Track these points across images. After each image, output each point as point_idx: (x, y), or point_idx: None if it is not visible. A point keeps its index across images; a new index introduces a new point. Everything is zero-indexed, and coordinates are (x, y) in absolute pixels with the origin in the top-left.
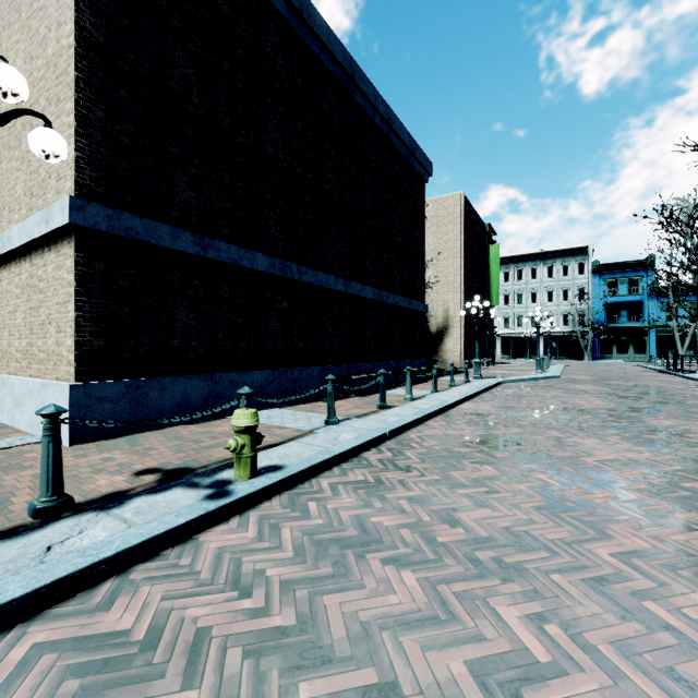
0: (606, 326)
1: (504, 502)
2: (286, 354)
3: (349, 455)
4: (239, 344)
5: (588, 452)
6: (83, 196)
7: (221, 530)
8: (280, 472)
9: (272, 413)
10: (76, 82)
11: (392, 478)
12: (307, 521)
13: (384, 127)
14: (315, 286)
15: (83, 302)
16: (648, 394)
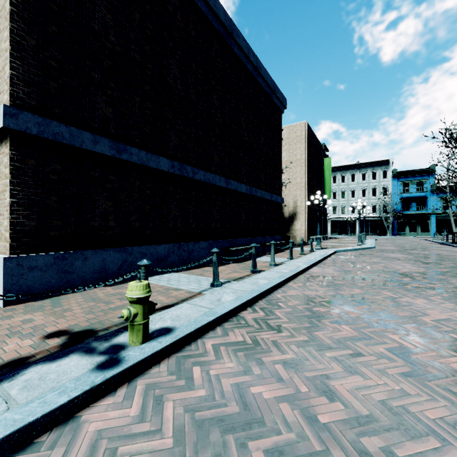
0: (402, 213)
1: (370, 367)
2: (183, 232)
3: (230, 315)
4: (147, 224)
5: (422, 311)
6: (17, 106)
7: (106, 405)
8: (170, 336)
9: (171, 277)
10: (11, 14)
11: (266, 338)
12: (190, 392)
13: (254, 71)
14: (205, 183)
15: (17, 191)
16: (443, 260)
